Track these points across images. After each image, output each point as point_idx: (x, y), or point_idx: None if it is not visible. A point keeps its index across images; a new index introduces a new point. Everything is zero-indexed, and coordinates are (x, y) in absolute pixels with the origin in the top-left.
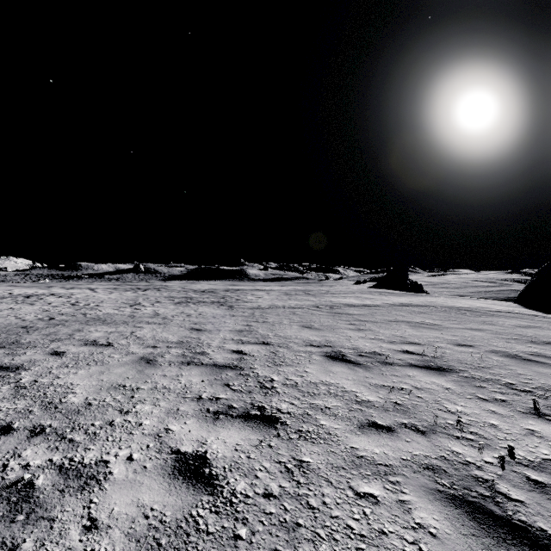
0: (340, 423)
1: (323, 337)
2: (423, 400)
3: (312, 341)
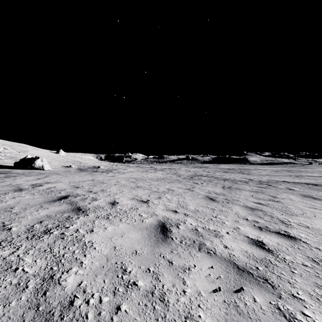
0: (279, 184)
1: (284, 180)
2: (299, 185)
3: (280, 180)
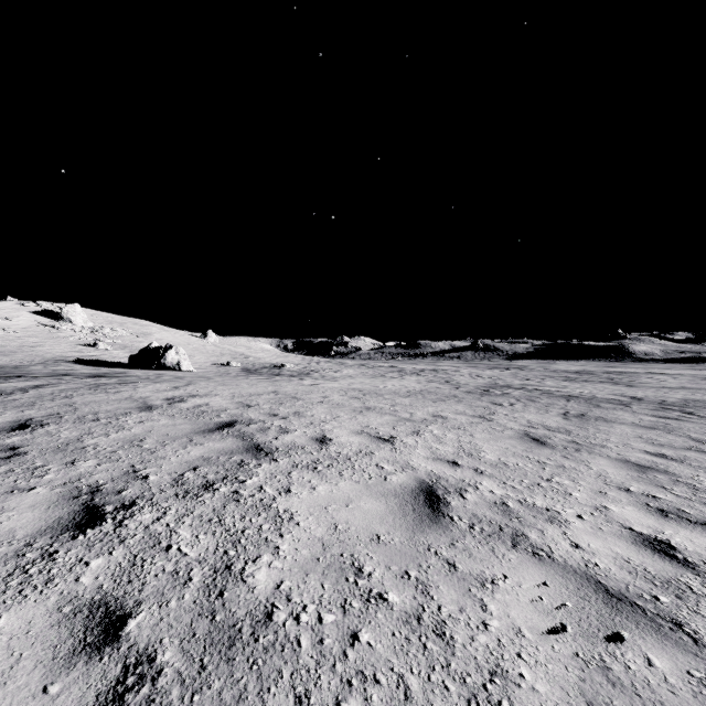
0: None
1: None
2: None
3: None
